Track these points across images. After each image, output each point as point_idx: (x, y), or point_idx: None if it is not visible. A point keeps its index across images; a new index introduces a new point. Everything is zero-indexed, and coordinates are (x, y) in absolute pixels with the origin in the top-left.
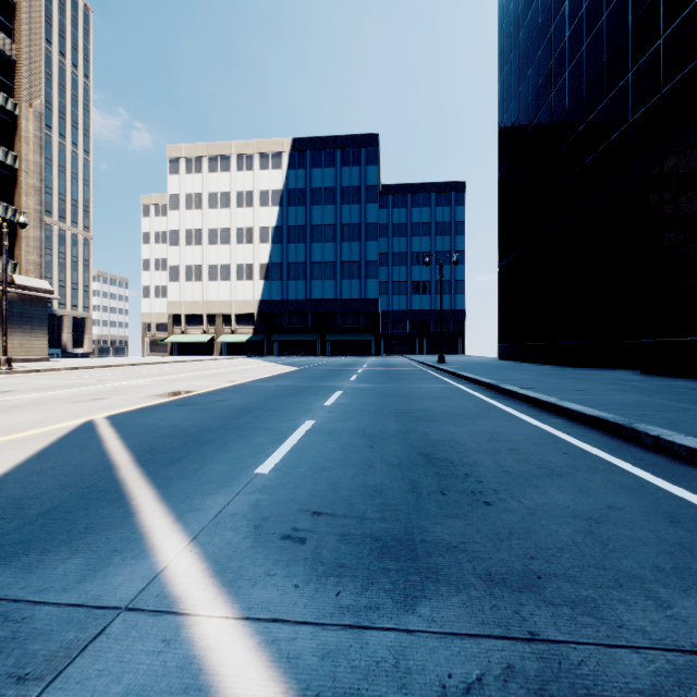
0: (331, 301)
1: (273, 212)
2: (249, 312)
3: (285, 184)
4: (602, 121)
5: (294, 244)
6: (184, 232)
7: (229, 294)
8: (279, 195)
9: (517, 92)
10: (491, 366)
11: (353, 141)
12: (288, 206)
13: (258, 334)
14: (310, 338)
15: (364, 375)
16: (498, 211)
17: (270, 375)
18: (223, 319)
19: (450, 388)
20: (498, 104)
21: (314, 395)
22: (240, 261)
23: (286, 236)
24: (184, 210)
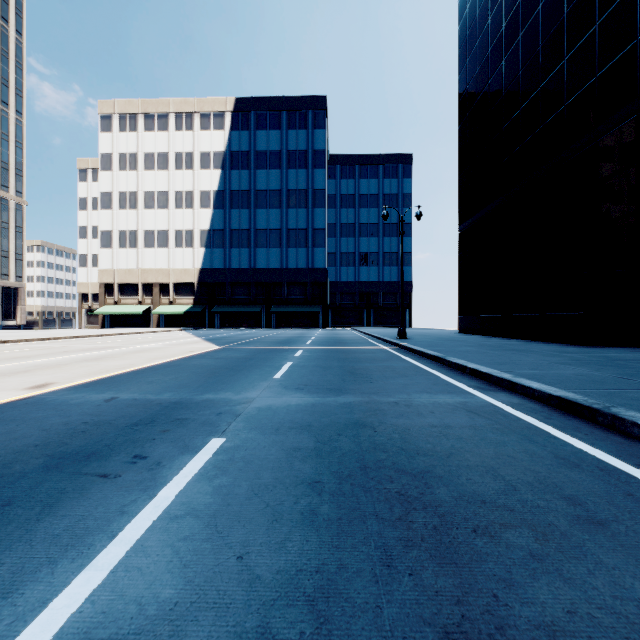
0: (277, 270)
1: (215, 176)
2: (189, 281)
3: (228, 146)
4: (634, 6)
5: (237, 210)
6: (117, 194)
7: (167, 262)
8: (221, 157)
9: (486, 23)
10: (471, 344)
11: (300, 102)
12: (230, 169)
13: (198, 305)
14: (254, 309)
15: (302, 362)
16: (459, 168)
17: (153, 363)
18: (161, 289)
19: (481, 410)
20: (459, 47)
21: (101, 484)
22: (178, 227)
23: (229, 201)
24: (117, 171)
